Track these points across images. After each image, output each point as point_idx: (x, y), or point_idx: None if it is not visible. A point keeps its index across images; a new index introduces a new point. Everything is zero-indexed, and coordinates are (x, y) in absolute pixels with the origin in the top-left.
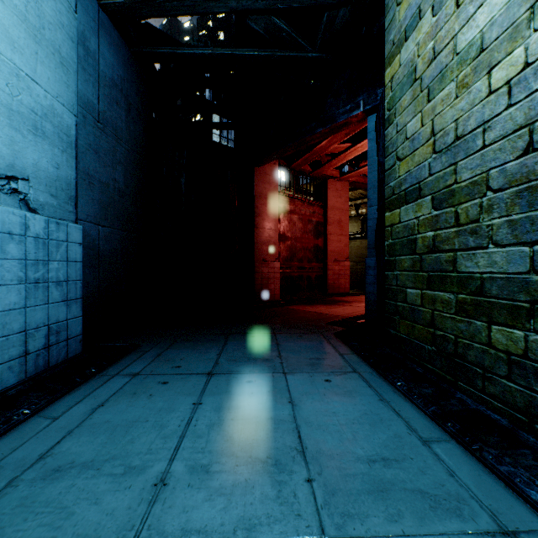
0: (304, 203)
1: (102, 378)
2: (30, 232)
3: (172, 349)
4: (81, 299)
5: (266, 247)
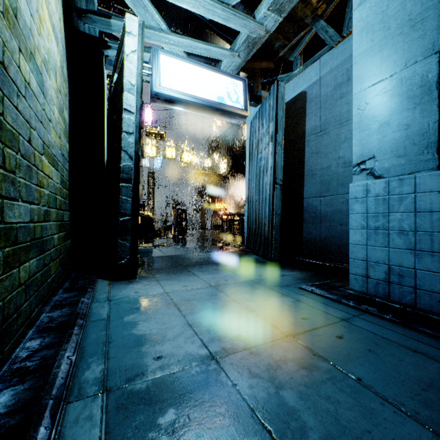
0: None
1: (353, 311)
2: (371, 194)
3: None
4: None
5: None
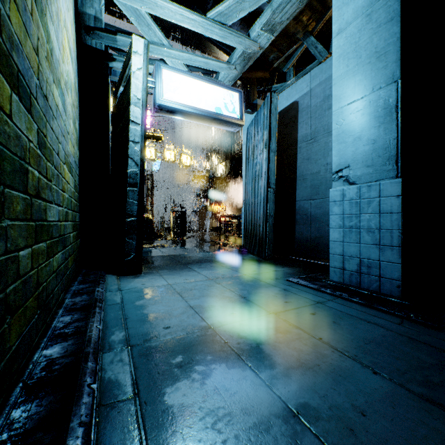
0: None
1: (329, 297)
2: (346, 198)
3: (391, 334)
4: (399, 247)
5: None
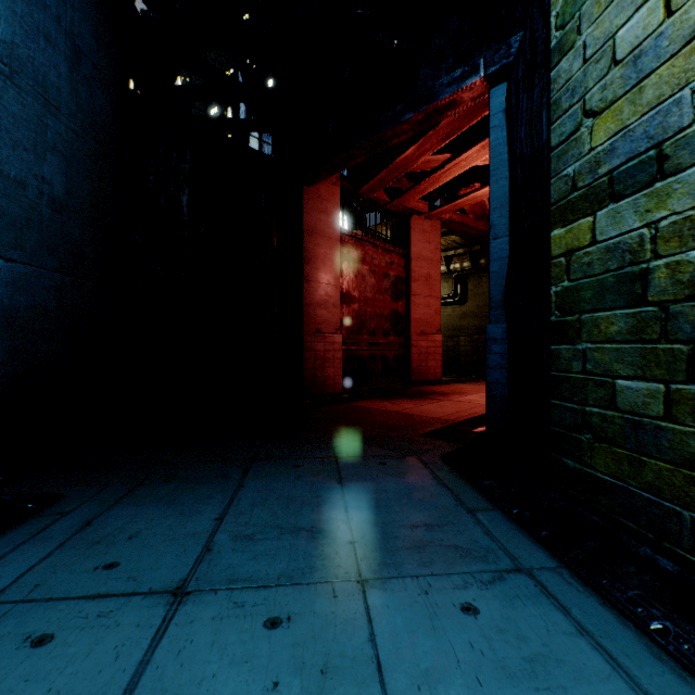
0: (378, 249)
1: None
2: None
3: (125, 504)
4: None
5: (322, 311)
